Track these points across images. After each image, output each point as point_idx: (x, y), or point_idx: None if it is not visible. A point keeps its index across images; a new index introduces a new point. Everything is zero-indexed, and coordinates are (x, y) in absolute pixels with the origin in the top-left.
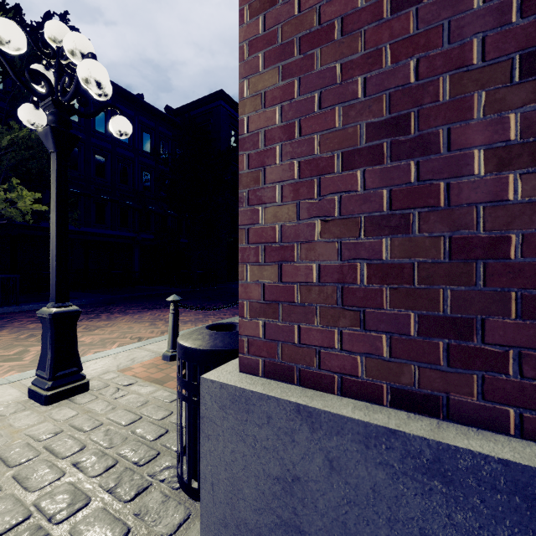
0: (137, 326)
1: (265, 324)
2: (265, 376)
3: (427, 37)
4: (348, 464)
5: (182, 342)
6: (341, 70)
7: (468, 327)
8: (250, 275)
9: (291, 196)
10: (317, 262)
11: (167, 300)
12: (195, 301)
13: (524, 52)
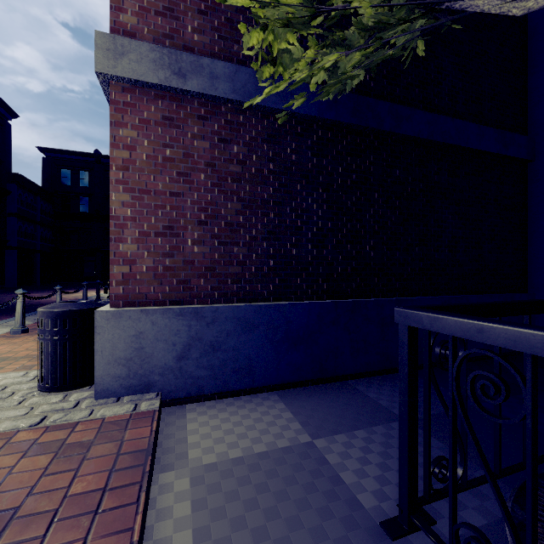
0: None
1: (123, 288)
2: (124, 307)
3: (178, 207)
4: (158, 321)
5: (50, 309)
6: (154, 206)
7: (187, 282)
8: (116, 269)
9: (136, 242)
10: (146, 265)
11: None
12: None
13: (198, 220)
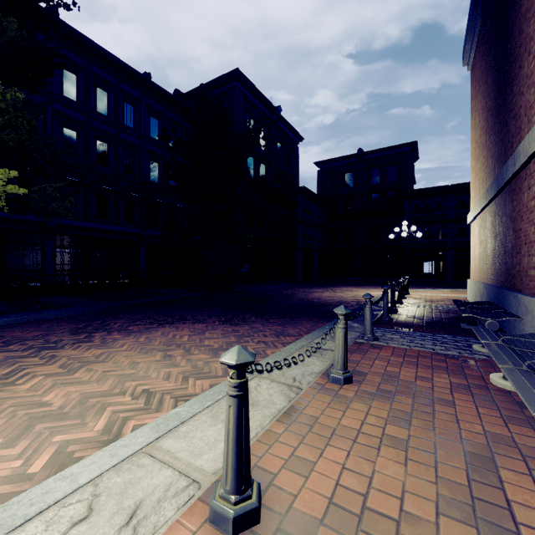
0: (144, 360)
1: None
2: None
3: None
4: None
5: None
6: None
7: None
8: None
9: None
10: None
11: (220, 361)
12: (216, 311)
13: None
